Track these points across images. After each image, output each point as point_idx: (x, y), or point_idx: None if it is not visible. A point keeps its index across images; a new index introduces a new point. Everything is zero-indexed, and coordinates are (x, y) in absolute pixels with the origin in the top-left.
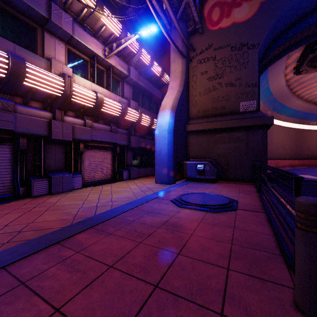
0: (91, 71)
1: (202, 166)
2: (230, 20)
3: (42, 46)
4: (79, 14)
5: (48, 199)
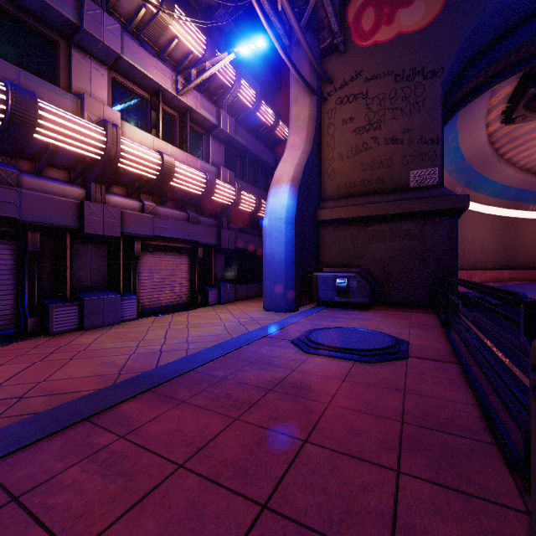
0: (153, 117)
1: (344, 280)
2: (393, 28)
3: (67, 73)
4: (133, 18)
5: (77, 338)
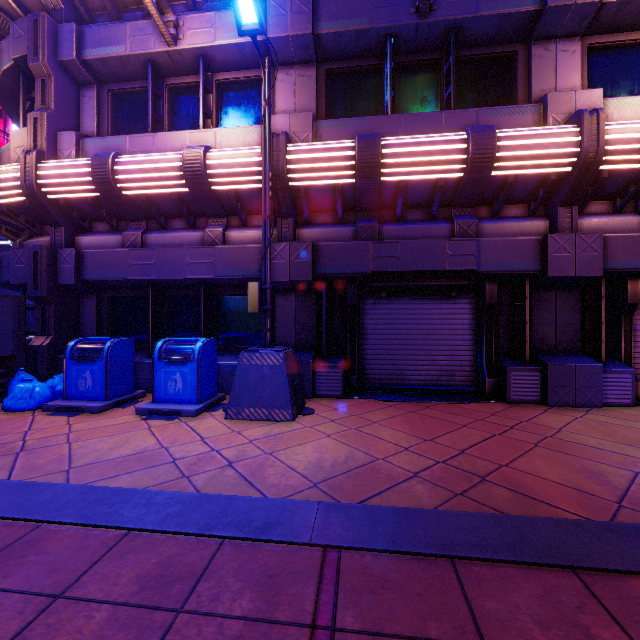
0: None
1: None
2: None
3: (526, 82)
4: None
5: (539, 415)
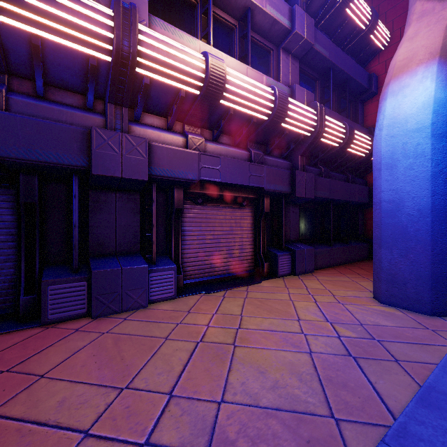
0: (203, 24)
1: None
2: None
3: None
4: None
5: (56, 343)
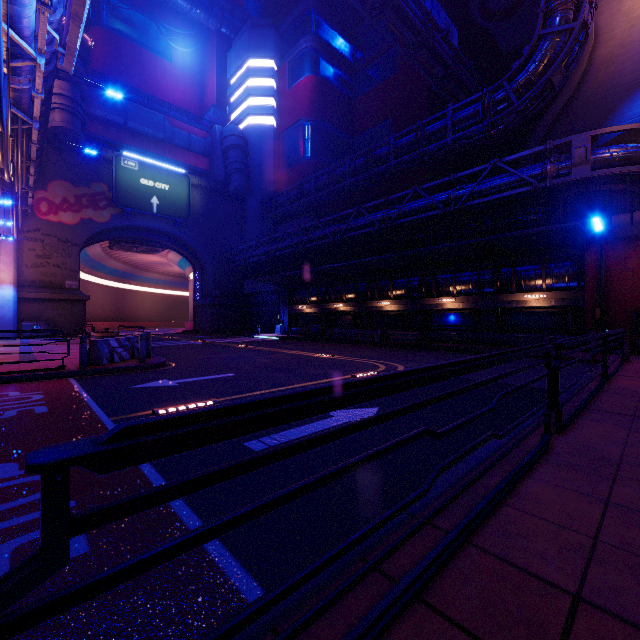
0: None
1: (39, 326)
2: (58, 218)
3: None
4: None
5: None
